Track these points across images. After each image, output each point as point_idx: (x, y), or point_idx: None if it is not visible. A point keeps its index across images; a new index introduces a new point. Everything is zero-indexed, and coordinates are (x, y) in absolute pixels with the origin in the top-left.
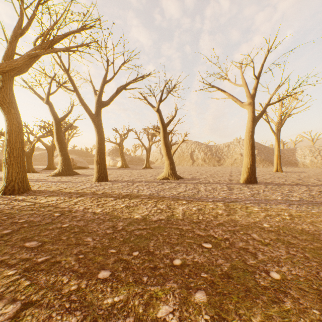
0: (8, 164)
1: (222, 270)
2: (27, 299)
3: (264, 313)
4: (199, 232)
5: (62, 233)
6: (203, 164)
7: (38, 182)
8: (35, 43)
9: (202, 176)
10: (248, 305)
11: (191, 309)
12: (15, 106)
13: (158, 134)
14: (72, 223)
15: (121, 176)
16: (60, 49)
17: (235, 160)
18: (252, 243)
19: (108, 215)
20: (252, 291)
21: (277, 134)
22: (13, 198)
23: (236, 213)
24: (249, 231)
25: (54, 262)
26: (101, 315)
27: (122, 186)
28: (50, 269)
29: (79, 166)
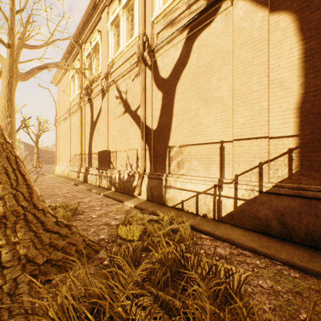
0: None
1: None
2: None
3: None
4: None
5: None
6: None
7: None
8: None
9: None
10: None
11: None
12: None
13: None
14: None
15: None
16: None
17: None
18: None
19: None
20: None
21: (37, 142)
22: None
23: None
24: None
25: None
26: None
27: None
28: None
29: None
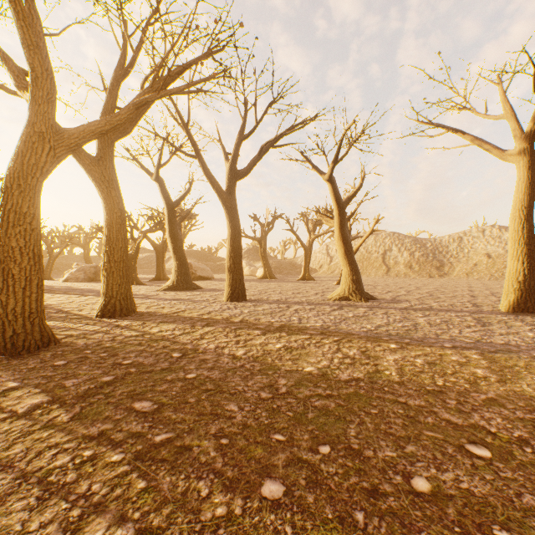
0: (107, 272)
1: None
2: (144, 520)
3: None
4: (449, 415)
5: (188, 390)
6: (407, 274)
7: (145, 299)
8: (143, 86)
9: (413, 296)
10: None
11: None
12: (117, 185)
13: (325, 221)
14: (201, 372)
15: (265, 293)
16: (178, 88)
17: (475, 265)
18: None
19: (258, 362)
20: None
21: None
22: (114, 324)
23: (521, 378)
24: None
25: (181, 447)
26: None
27: (271, 310)
28: (176, 461)
29: (199, 275)
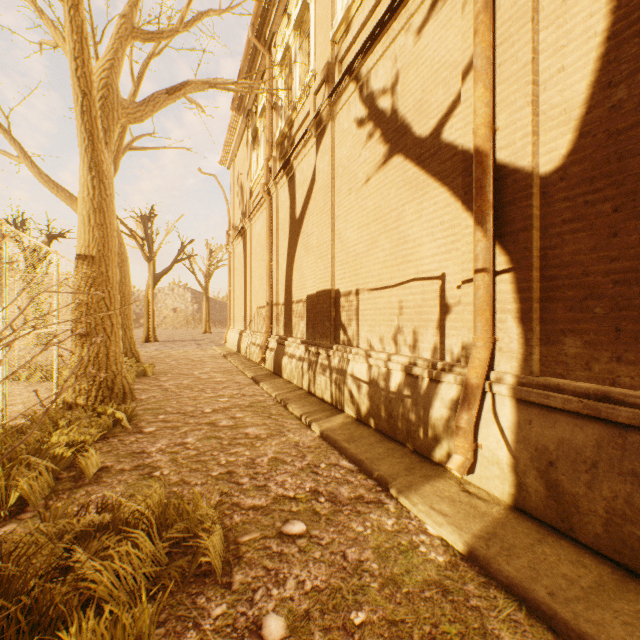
0: None
1: None
2: None
3: None
4: None
5: None
6: None
7: None
8: None
9: None
10: None
11: None
12: None
13: None
14: None
15: None
16: None
17: (165, 318)
18: None
19: None
20: None
21: (206, 288)
22: None
23: None
24: None
25: None
26: None
27: None
28: None
29: None
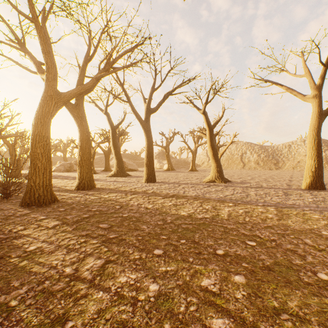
0: (80, 166)
1: (263, 264)
2: (108, 258)
3: (302, 301)
4: (244, 231)
5: (124, 221)
6: (255, 168)
7: (99, 181)
8: (99, 66)
9: (253, 180)
10: (286, 292)
11: (230, 285)
12: (85, 119)
13: (204, 136)
14: (130, 214)
15: (167, 178)
16: (118, 69)
17: (298, 162)
18: (302, 247)
19: (158, 210)
20: (293, 283)
21: None
22: (85, 193)
23: (289, 218)
24: (302, 236)
25: (121, 239)
26: (158, 276)
27: (169, 187)
28: (119, 243)
29: (130, 168)
